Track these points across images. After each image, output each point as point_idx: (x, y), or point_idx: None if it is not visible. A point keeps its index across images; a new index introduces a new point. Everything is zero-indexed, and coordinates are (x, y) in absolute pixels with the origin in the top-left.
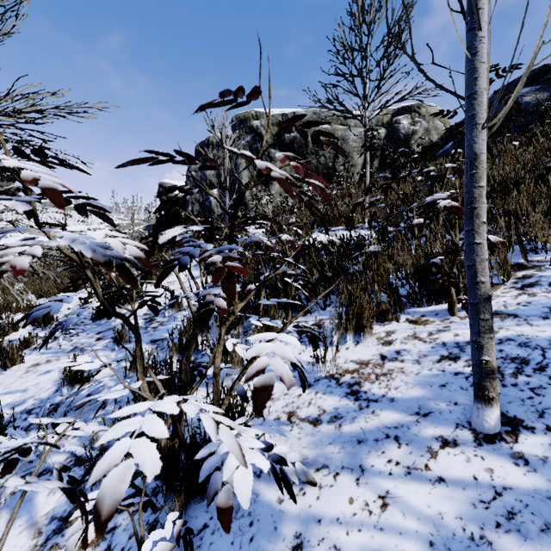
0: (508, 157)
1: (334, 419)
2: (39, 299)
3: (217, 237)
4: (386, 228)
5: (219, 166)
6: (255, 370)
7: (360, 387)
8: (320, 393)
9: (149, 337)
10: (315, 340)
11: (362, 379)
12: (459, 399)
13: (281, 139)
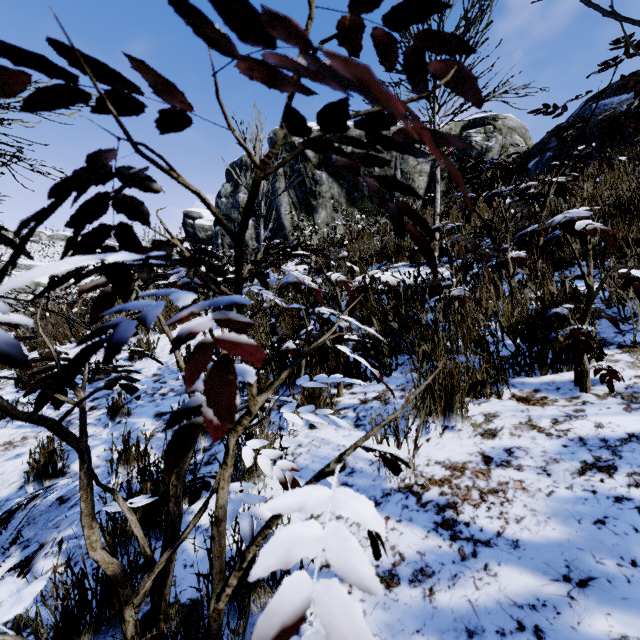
0: (615, 174)
1: (420, 577)
2: (31, 351)
3: (230, 276)
4: (470, 264)
5: (192, 107)
6: (274, 627)
7: (456, 514)
8: (393, 521)
9: (154, 408)
10: (395, 462)
11: (457, 497)
12: (637, 553)
13: (327, 158)
